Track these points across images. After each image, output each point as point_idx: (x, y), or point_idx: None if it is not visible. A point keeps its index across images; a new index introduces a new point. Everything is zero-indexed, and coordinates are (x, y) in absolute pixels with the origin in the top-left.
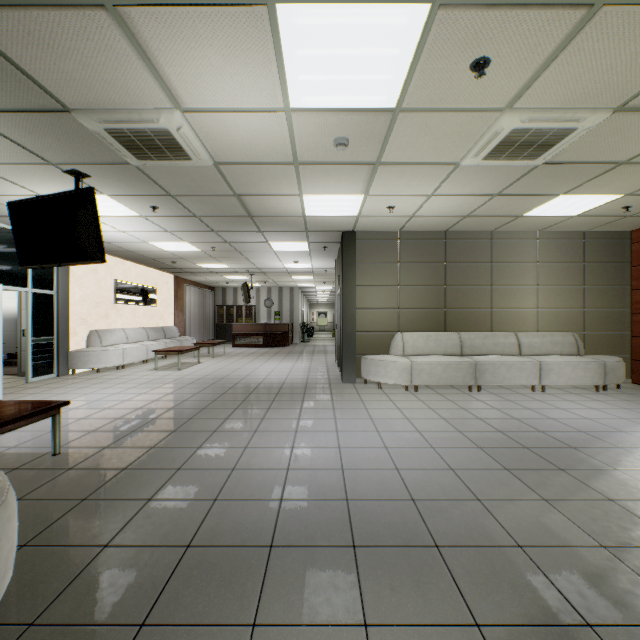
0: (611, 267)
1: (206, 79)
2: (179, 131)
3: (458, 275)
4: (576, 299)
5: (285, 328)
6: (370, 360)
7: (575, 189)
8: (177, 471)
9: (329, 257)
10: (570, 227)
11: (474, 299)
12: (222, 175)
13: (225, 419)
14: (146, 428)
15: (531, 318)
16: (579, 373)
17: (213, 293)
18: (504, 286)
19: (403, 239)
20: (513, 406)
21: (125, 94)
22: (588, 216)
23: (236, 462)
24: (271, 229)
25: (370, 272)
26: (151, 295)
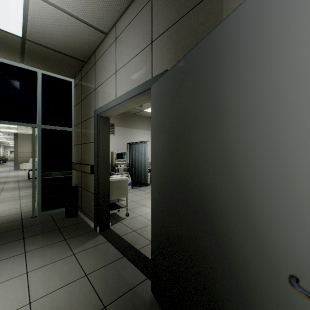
0: None
1: None
2: None
3: None
4: None
5: None
6: (22, 164)
7: None
8: None
9: (11, 136)
10: None
11: None
12: None
13: None
14: None
15: None
16: None
17: None
18: None
19: None
20: None
21: None
22: None
23: None
24: None
25: (23, 143)
26: None
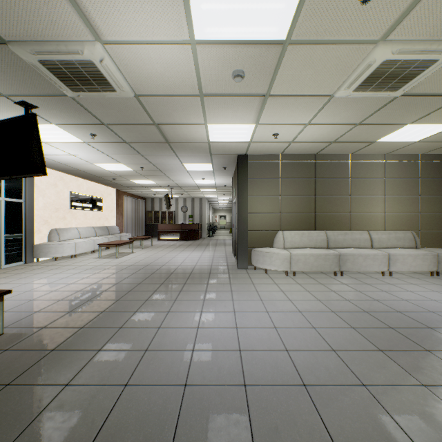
0: (440, 181)
1: (119, 8)
2: (102, 63)
3: (325, 187)
4: (414, 206)
5: (196, 227)
6: (259, 252)
7: (421, 119)
8: (97, 352)
9: (227, 175)
10: (410, 151)
11: (337, 206)
12: (143, 106)
13: (145, 300)
14: (81, 309)
15: (380, 220)
16: (418, 262)
17: (145, 202)
18: (359, 196)
19: (283, 160)
20: (371, 289)
21: (50, 25)
22: (426, 142)
23: (149, 343)
24: (184, 153)
25: (258, 185)
26: (98, 203)
